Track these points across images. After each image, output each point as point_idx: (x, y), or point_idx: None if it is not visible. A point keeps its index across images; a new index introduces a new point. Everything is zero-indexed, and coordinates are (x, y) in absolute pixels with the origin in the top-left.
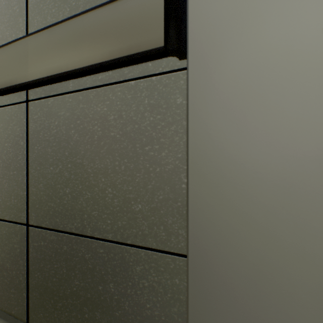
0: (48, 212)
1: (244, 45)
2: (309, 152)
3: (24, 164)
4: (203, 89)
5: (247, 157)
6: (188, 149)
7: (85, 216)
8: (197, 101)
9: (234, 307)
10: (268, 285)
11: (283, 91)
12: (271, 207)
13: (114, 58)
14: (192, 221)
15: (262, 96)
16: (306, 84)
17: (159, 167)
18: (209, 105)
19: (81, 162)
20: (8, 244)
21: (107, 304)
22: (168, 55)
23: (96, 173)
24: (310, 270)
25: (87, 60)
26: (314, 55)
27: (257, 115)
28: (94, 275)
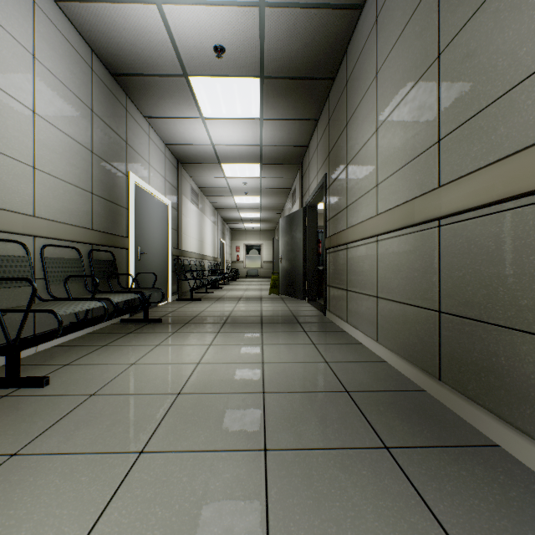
0: (453, 303)
1: None
2: None
3: (436, 269)
4: None
5: None
6: None
7: (481, 307)
8: None
9: None
10: None
11: None
12: None
13: (500, 198)
14: None
15: None
16: None
17: None
18: None
19: (478, 268)
20: (425, 324)
21: (498, 372)
22: None
23: (490, 277)
24: None
25: (481, 201)
26: None
27: None
28: (488, 350)
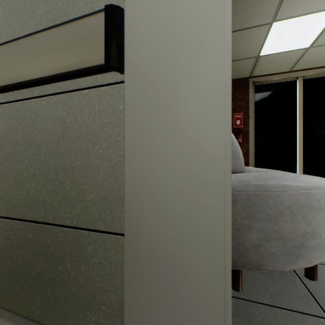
0: (16, 204)
1: (163, 66)
2: (205, 149)
3: None
4: (135, 99)
5: (165, 153)
6: (124, 147)
7: (48, 206)
8: (130, 108)
9: (157, 271)
10: (179, 252)
11: (188, 103)
12: (181, 191)
13: (67, 71)
14: (127, 205)
15: (175, 106)
16: (203, 98)
17: (106, 162)
18: (139, 112)
19: (44, 159)
20: None
21: (65, 281)
22: (110, 70)
23: (57, 169)
24: (205, 238)
25: (46, 71)
26: (208, 77)
27: (171, 121)
28: (55, 257)
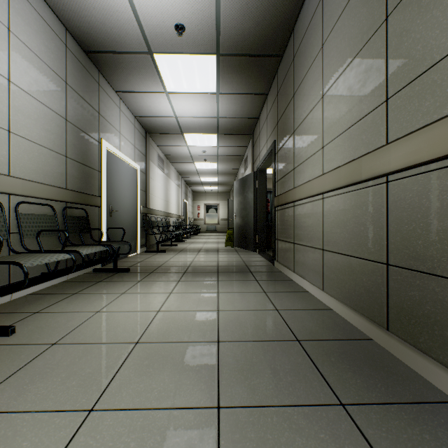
0: (403, 257)
1: None
2: None
3: (384, 224)
4: None
5: None
6: None
7: (434, 260)
8: None
9: None
10: None
11: None
12: None
13: None
14: None
15: None
16: None
17: None
18: None
19: (430, 222)
20: (372, 276)
21: None
22: None
23: (444, 230)
24: None
25: (436, 154)
26: None
27: None
28: (443, 304)
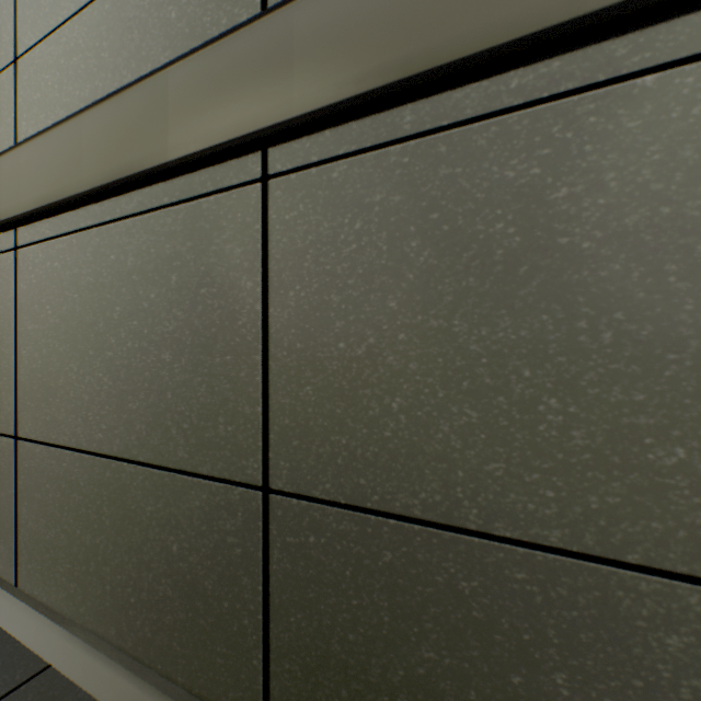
0: (329, 460)
1: None
2: None
3: (255, 336)
4: None
5: None
6: None
7: (458, 474)
8: None
9: None
10: None
11: None
12: None
13: None
14: None
15: None
16: None
17: None
18: None
19: (442, 325)
20: (209, 534)
21: None
22: None
23: (500, 356)
24: None
25: (506, 25)
26: None
27: None
28: (492, 642)
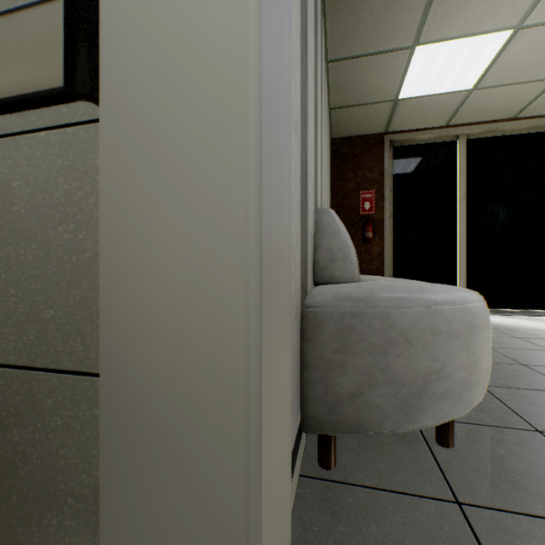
0: None
1: (158, 94)
2: (219, 230)
3: None
4: (116, 148)
5: (161, 237)
6: (99, 227)
7: None
8: (109, 163)
9: (149, 430)
10: (182, 397)
11: (196, 155)
12: (185, 298)
13: (4, 97)
14: (103, 324)
15: (176, 160)
16: (217, 147)
17: (76, 255)
18: (122, 170)
19: None
20: None
21: (9, 460)
22: (76, 99)
23: None
24: (221, 372)
25: None
26: (224, 114)
27: (171, 184)
28: None
